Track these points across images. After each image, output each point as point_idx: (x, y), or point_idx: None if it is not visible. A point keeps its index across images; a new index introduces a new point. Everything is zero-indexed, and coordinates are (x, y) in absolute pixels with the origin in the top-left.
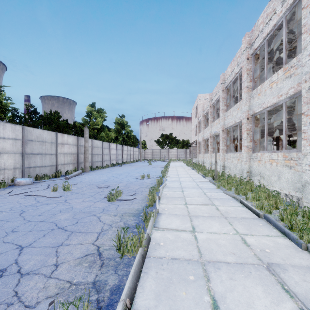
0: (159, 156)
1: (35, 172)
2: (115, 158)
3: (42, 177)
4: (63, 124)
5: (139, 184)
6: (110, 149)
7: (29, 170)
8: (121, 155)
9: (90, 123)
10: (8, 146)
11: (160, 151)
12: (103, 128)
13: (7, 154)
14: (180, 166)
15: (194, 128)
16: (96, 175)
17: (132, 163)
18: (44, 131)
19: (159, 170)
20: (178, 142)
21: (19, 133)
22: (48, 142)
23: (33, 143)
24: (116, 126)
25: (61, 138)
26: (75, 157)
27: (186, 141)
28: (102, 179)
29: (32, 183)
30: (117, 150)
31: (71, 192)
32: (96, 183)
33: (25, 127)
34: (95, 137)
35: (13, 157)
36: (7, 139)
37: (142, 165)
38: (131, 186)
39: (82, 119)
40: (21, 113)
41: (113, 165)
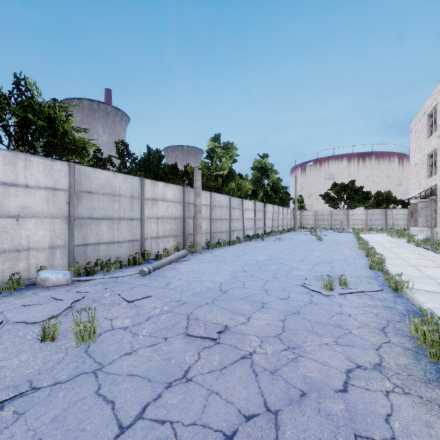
0: (329, 222)
1: (98, 253)
2: (251, 225)
3: (105, 265)
4: (164, 167)
5: (334, 333)
6: (244, 211)
7: (84, 250)
8: (262, 221)
9: (212, 167)
10: (38, 202)
11: (331, 213)
12: (233, 175)
13: (34, 219)
14: (398, 247)
15: (421, 161)
16: (209, 264)
17: (281, 234)
18: (117, 175)
19: (350, 255)
20: (368, 196)
21: (62, 177)
22: (125, 195)
23: (93, 197)
24: (255, 173)
25: (152, 189)
26: (180, 224)
27: (384, 193)
28: (217, 280)
29: (69, 283)
30: (255, 212)
31: (90, 351)
32: (193, 301)
33: (76, 165)
34: (218, 190)
35: (49, 225)
36: (36, 189)
37: (302, 239)
38: (306, 342)
39: (200, 163)
40: (108, 155)
41: (247, 239)
